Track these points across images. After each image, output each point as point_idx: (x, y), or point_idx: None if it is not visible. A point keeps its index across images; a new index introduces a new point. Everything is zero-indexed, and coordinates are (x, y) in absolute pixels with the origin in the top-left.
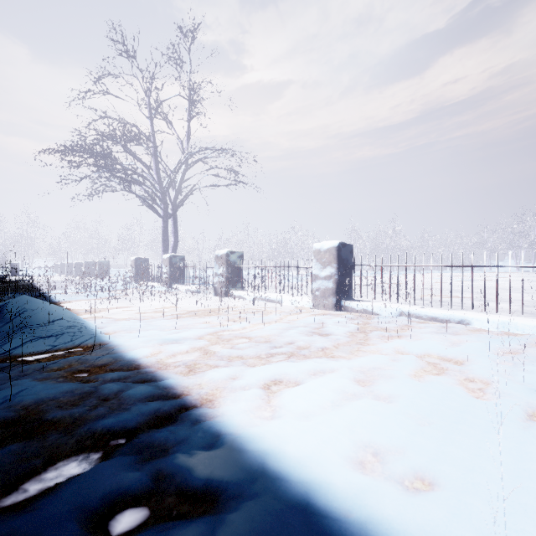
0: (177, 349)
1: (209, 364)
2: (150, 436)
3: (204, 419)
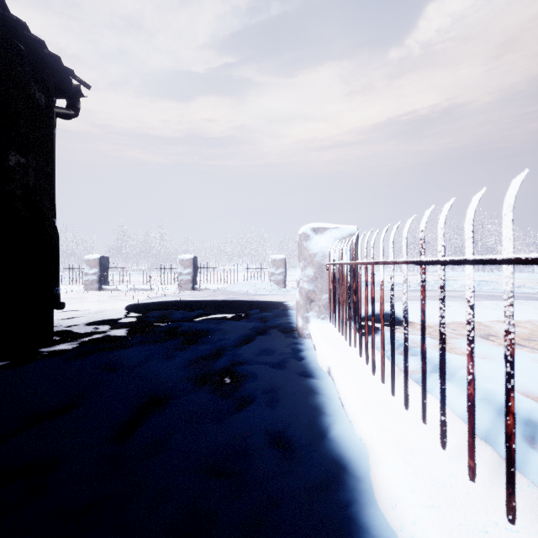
0: None
1: None
2: None
3: None
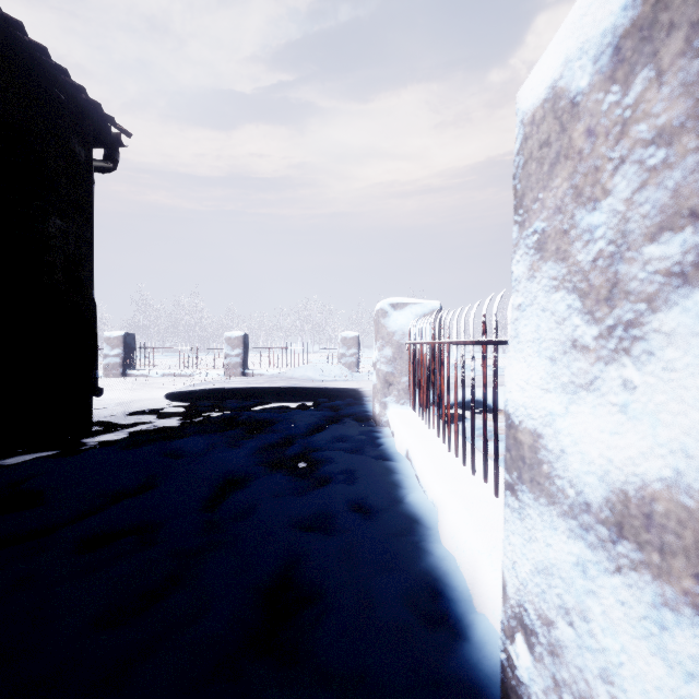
0: None
1: None
2: None
3: None
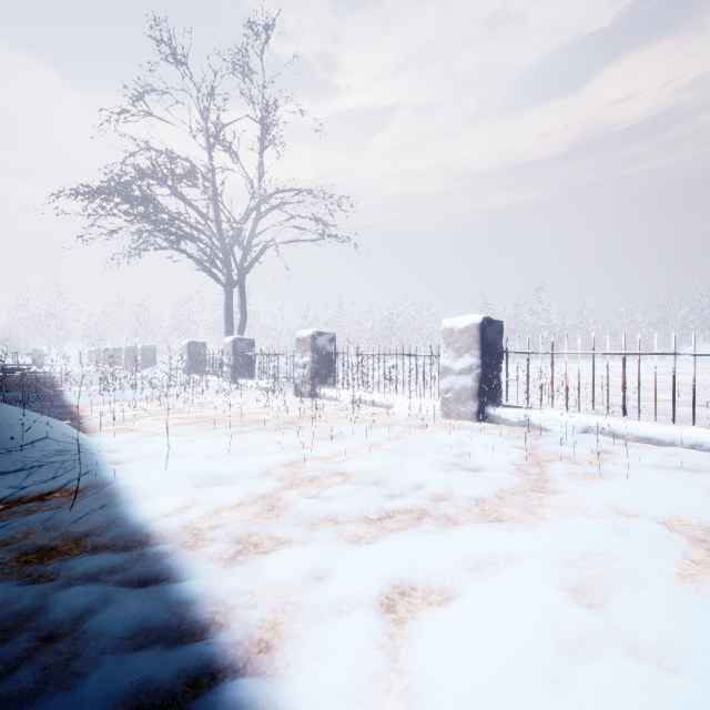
0: (223, 500)
1: (275, 537)
2: None
3: None
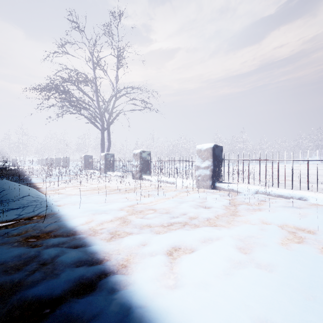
0: (104, 219)
1: (126, 232)
2: (70, 308)
3: (119, 287)
